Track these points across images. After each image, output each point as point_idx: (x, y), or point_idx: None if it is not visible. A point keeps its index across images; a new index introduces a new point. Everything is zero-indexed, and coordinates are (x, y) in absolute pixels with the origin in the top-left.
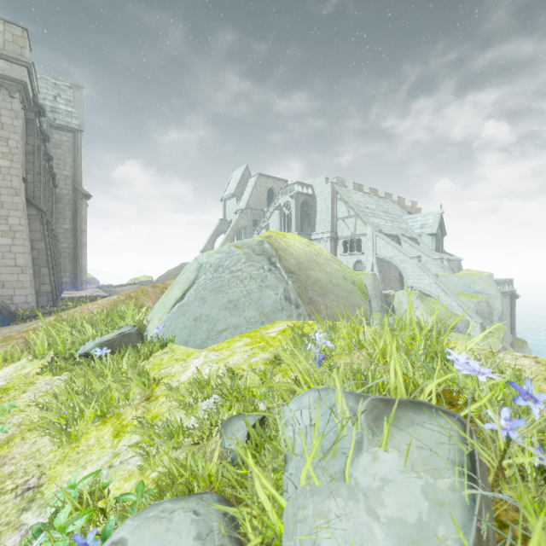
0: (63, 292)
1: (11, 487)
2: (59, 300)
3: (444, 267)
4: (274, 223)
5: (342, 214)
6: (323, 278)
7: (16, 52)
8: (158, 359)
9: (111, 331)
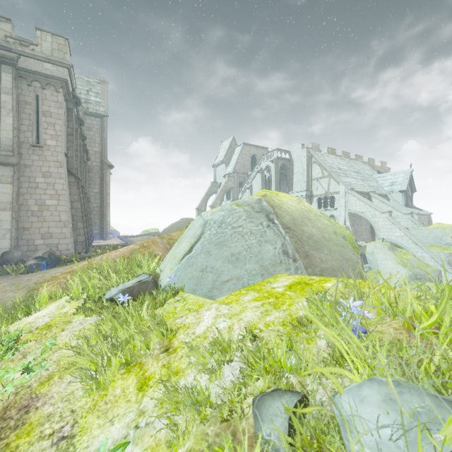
0: (93, 241)
1: (48, 432)
2: (90, 248)
3: (415, 221)
4: (256, 184)
5: (317, 175)
6: (316, 233)
7: (60, 57)
8: (171, 307)
9: (131, 279)
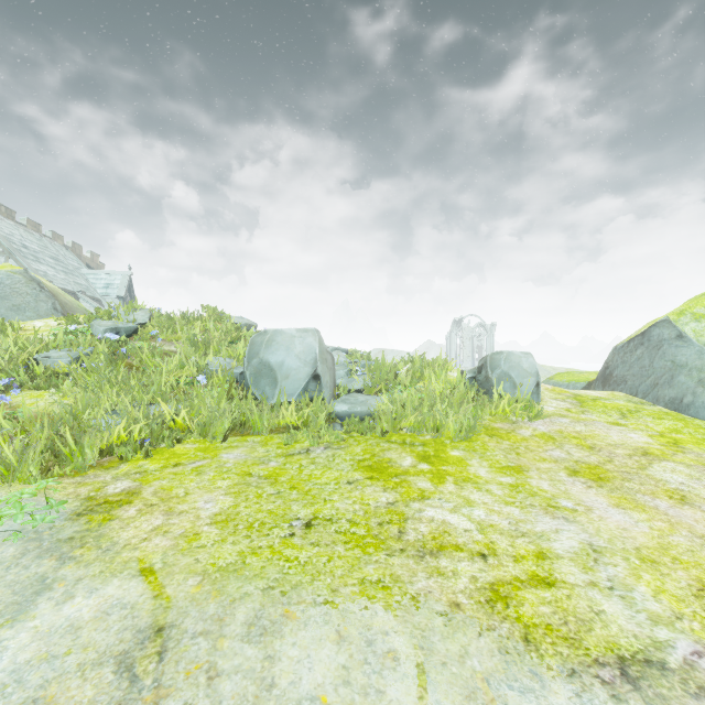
0: None
1: None
2: None
3: None
4: None
5: None
6: (69, 303)
7: None
8: None
9: None
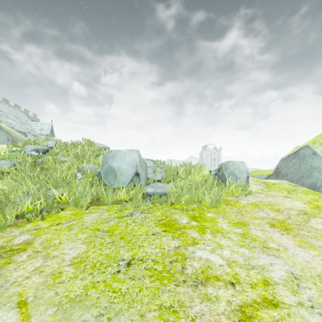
0: None
1: None
2: None
3: None
4: None
5: None
6: (16, 137)
7: None
8: None
9: None
